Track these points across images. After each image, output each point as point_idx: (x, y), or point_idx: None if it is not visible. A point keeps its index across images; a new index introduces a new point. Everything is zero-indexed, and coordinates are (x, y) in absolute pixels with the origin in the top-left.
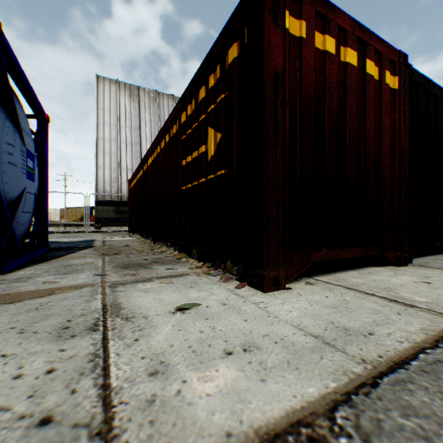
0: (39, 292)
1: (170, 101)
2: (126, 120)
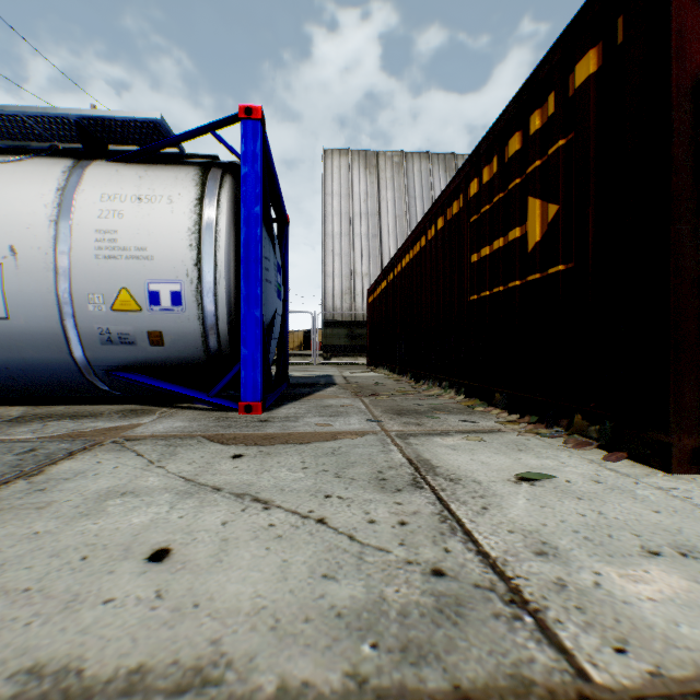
0: (319, 435)
1: (423, 163)
2: (360, 203)
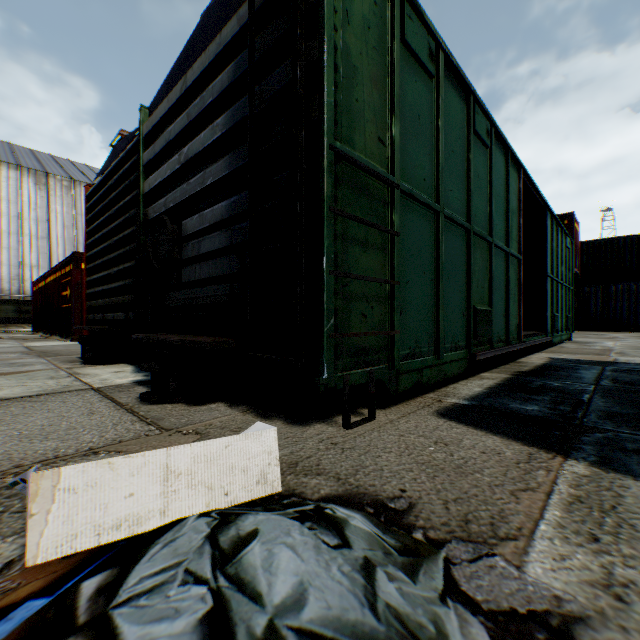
0: None
1: None
2: (31, 211)
